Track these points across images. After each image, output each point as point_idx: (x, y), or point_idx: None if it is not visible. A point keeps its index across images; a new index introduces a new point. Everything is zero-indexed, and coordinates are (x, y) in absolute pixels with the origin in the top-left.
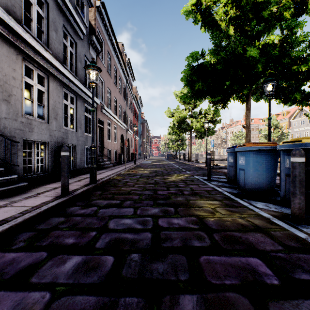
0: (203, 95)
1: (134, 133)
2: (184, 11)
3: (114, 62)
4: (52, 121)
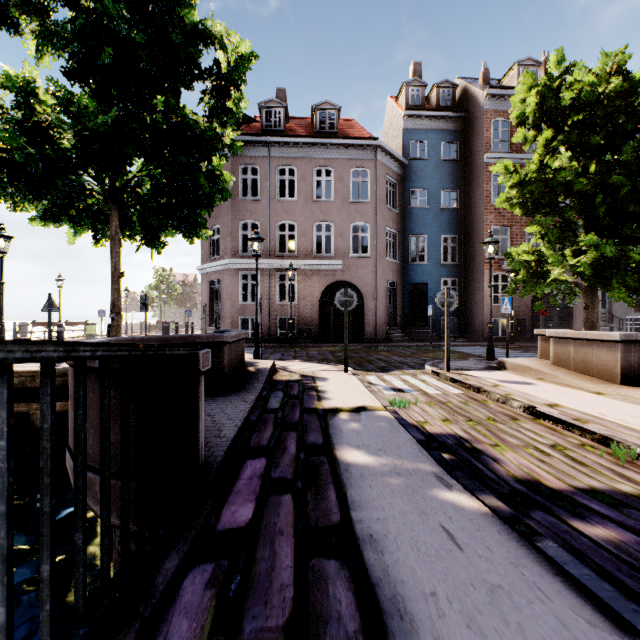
0: None
1: None
2: None
3: None
4: None
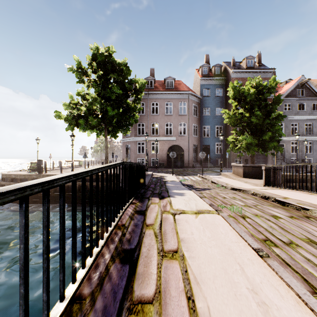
0: None
1: None
2: None
3: None
4: (299, 152)
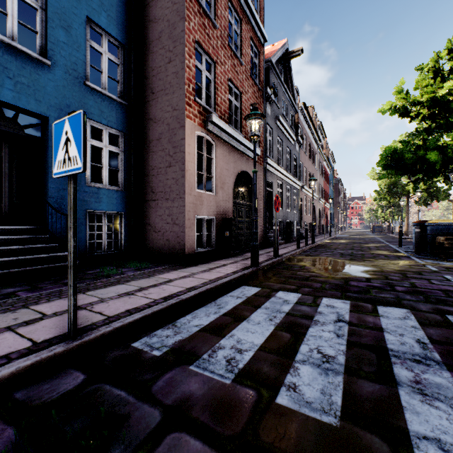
0: (400, 176)
1: (325, 201)
2: (380, 110)
3: (308, 139)
4: (283, 208)
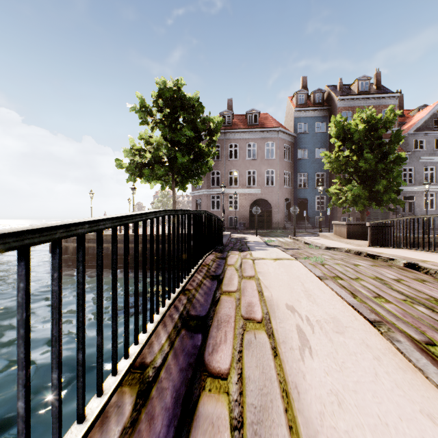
0: None
1: None
2: None
3: None
4: (437, 208)
